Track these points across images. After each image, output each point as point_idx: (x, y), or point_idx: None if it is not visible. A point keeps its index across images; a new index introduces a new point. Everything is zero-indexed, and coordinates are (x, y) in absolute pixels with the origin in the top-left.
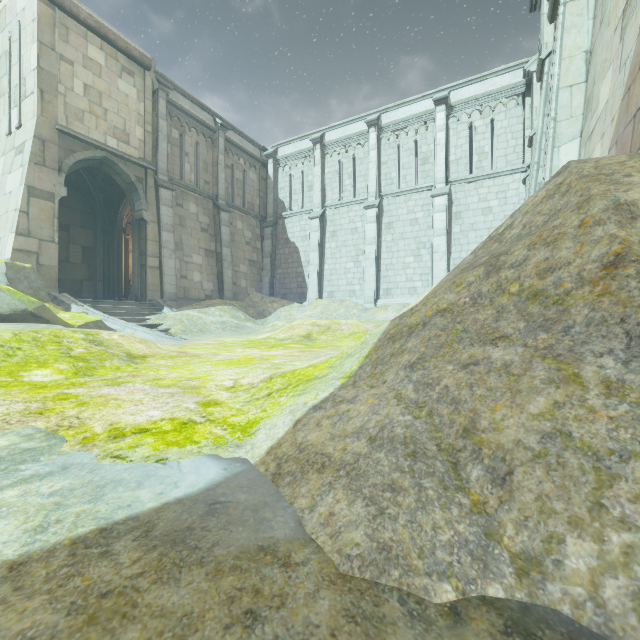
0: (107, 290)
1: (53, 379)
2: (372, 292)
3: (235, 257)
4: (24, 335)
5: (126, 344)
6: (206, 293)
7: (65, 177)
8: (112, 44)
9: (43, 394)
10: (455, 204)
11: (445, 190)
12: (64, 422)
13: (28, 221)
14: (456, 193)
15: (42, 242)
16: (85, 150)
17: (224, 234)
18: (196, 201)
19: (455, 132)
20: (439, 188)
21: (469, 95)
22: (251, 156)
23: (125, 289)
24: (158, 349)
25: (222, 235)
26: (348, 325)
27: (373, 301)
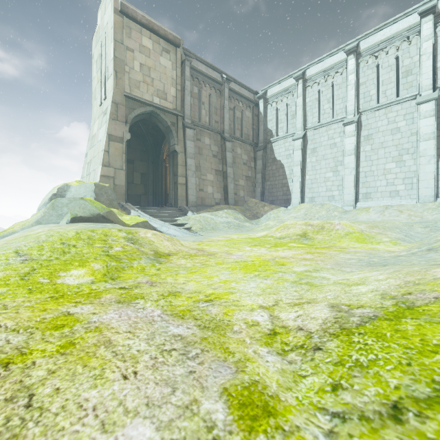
0: (155, 201)
1: (80, 282)
2: (351, 196)
3: (236, 174)
4: (83, 234)
5: (156, 242)
6: (216, 201)
7: (131, 129)
8: (156, 33)
9: (43, 314)
10: None
11: (433, 95)
12: (1, 413)
13: (108, 157)
14: None
15: (116, 170)
16: (140, 107)
17: (228, 158)
18: (209, 136)
19: None
20: (425, 95)
21: None
22: (247, 99)
23: (165, 200)
24: (181, 246)
25: (227, 159)
26: (342, 225)
27: (352, 204)
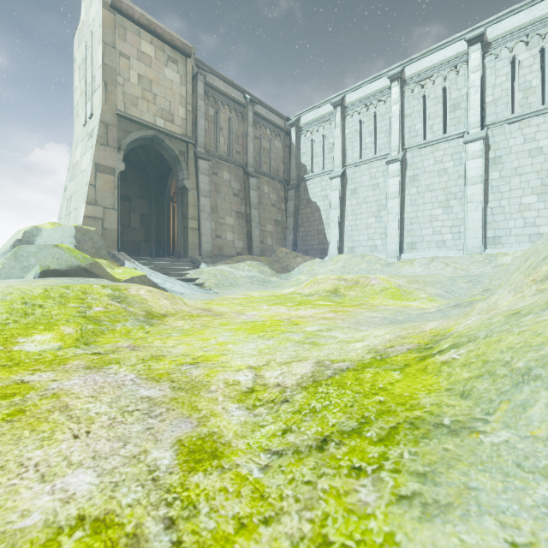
0: (159, 249)
1: (44, 349)
2: (395, 246)
3: (262, 218)
4: (53, 291)
5: (150, 300)
6: (237, 250)
7: (127, 157)
8: (160, 38)
9: None
10: (493, 149)
11: (481, 134)
12: None
13: (95, 192)
14: (494, 137)
15: (106, 209)
16: (139, 130)
17: (252, 197)
18: (229, 169)
19: (493, 71)
20: (473, 133)
21: (511, 27)
22: (276, 126)
23: (173, 248)
24: (183, 305)
25: (251, 198)
26: (378, 280)
27: (396, 255)
